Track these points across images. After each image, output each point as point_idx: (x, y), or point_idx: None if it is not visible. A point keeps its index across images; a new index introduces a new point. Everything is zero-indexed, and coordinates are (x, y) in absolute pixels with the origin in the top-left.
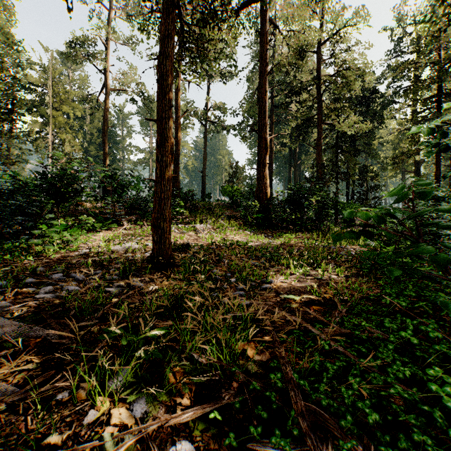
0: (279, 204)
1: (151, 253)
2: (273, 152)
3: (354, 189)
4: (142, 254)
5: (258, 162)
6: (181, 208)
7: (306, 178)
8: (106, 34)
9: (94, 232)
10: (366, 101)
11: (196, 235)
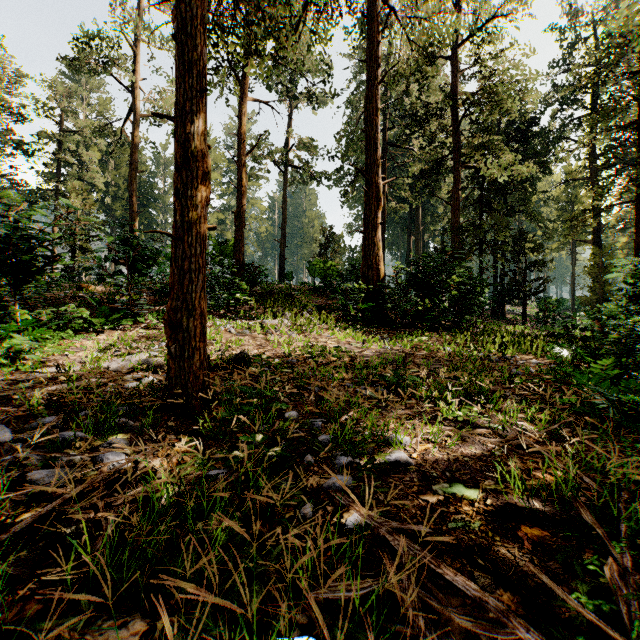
0: (398, 288)
1: (166, 378)
2: (385, 211)
3: (504, 266)
4: (159, 375)
5: (366, 221)
6: (243, 293)
7: (436, 249)
8: (133, 30)
9: (86, 334)
10: (522, 136)
11: (265, 338)
